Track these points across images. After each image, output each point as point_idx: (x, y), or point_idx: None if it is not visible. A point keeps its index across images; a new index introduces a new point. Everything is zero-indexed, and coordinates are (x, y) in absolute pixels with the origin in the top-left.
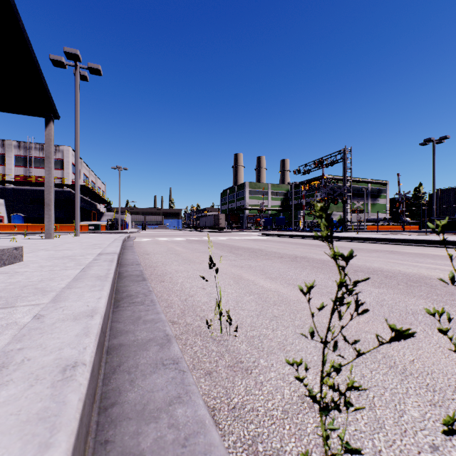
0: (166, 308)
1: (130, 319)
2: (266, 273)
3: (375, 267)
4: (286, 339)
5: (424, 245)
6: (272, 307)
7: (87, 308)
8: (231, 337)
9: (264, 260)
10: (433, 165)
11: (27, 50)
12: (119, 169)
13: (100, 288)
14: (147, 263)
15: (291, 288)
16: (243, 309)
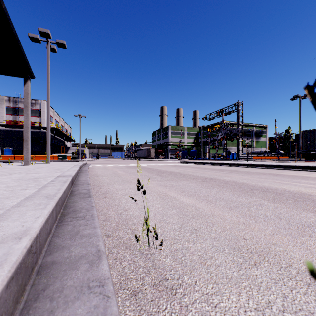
0: (104, 221)
1: (69, 234)
2: (184, 190)
3: (265, 186)
4: (205, 252)
5: (296, 169)
6: (191, 220)
7: (21, 228)
8: (157, 250)
9: (183, 180)
10: (299, 114)
11: (9, 27)
12: (80, 116)
13: (44, 206)
14: (95, 183)
15: (205, 203)
16: (167, 222)
